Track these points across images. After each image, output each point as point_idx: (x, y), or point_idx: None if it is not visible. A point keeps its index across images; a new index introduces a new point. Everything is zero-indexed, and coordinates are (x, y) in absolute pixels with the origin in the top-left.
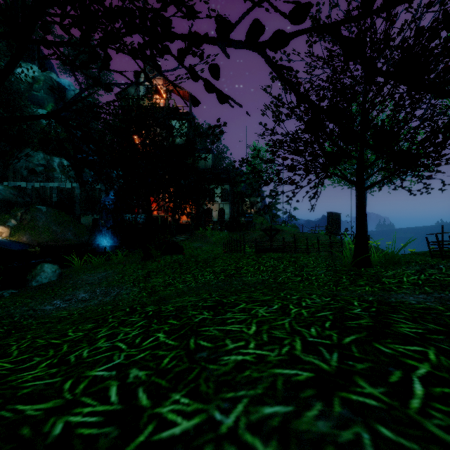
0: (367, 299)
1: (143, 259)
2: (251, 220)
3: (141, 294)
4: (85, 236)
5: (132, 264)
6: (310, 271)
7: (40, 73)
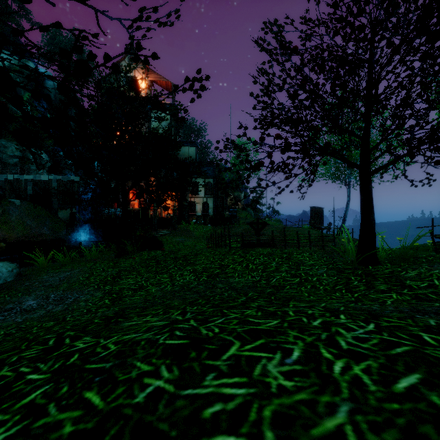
0: (428, 323)
1: (117, 256)
2: (235, 214)
3: (103, 301)
4: (62, 231)
5: (104, 261)
6: (308, 270)
7: (16, 61)
